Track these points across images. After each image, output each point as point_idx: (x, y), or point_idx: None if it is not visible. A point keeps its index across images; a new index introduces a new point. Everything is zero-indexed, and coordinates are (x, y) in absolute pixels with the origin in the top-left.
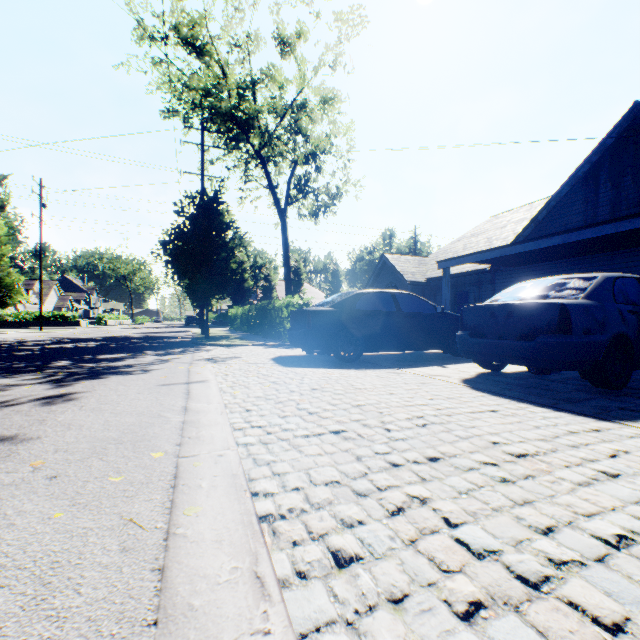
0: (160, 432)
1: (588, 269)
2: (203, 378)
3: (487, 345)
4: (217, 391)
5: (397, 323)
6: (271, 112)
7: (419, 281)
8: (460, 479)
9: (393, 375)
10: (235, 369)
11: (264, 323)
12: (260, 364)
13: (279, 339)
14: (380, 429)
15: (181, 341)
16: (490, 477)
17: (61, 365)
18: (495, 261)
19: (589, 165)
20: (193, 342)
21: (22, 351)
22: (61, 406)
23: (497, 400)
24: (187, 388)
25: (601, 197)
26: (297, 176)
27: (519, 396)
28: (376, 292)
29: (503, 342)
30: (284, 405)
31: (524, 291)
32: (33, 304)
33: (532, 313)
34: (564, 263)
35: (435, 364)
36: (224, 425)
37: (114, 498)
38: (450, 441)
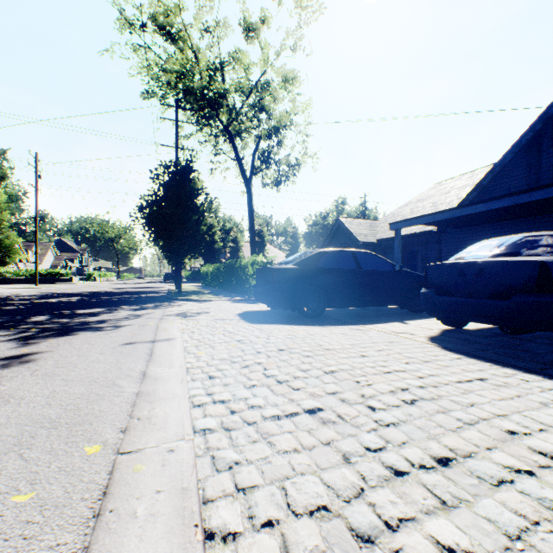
0: (107, 409)
1: (531, 230)
2: (169, 335)
3: (455, 303)
4: (181, 351)
5: (357, 280)
6: (238, 91)
7: (371, 242)
8: (498, 505)
9: (358, 332)
10: (202, 325)
11: (231, 280)
12: (226, 320)
13: (245, 294)
14: (362, 407)
15: (157, 296)
16: (538, 501)
17: (38, 320)
18: (443, 223)
19: (532, 133)
20: (167, 297)
21: (9, 306)
22: (13, 370)
23: (477, 364)
24: (151, 347)
25: (544, 163)
26: (261, 149)
27: (497, 358)
28: (337, 251)
29: (474, 300)
30: (250, 370)
31: (491, 249)
32: (32, 263)
33: (506, 271)
34: (507, 224)
35: (395, 320)
36: (182, 399)
37: (5, 541)
38: (454, 428)
